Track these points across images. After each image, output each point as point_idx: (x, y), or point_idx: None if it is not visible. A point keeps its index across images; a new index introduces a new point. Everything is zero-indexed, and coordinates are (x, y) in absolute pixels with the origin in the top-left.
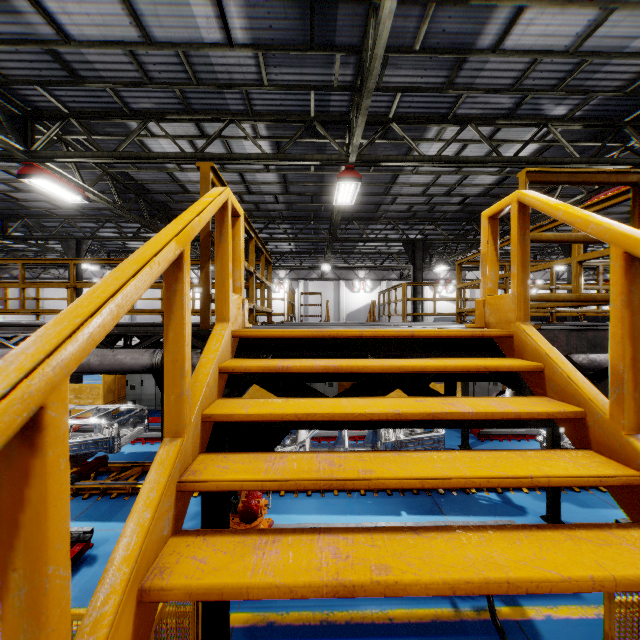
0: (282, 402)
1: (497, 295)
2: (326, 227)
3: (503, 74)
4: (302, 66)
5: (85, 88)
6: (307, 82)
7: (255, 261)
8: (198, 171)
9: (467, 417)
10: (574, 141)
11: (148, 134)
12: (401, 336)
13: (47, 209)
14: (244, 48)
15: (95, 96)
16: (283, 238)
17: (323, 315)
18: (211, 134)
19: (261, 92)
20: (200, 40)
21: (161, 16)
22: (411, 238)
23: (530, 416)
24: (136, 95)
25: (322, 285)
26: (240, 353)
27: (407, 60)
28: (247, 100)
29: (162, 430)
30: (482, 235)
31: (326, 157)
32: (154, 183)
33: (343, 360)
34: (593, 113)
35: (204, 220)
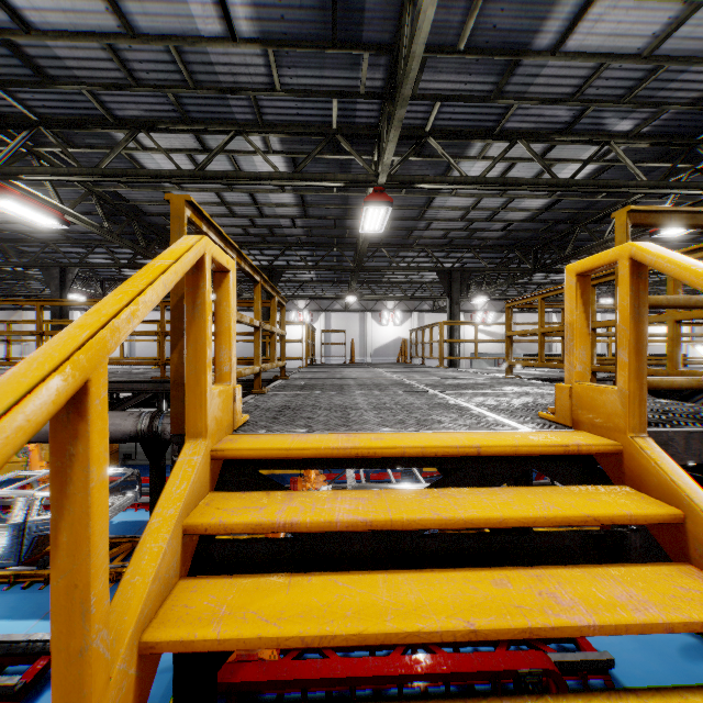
0: (282, 592)
1: (593, 386)
2: (351, 254)
3: (562, 81)
4: (322, 67)
5: (57, 90)
6: (328, 87)
7: (265, 303)
8: (201, 191)
9: (586, 633)
10: (637, 161)
11: (138, 147)
12: (462, 454)
13: (25, 232)
14: (250, 44)
15: (70, 100)
16: (302, 267)
17: (347, 350)
18: (214, 148)
19: (273, 98)
20: (195, 33)
21: (145, 1)
22: (447, 268)
23: (687, 629)
24: (120, 100)
25: (346, 317)
26: (229, 468)
27: (449, 62)
28: (256, 108)
29: (151, 509)
30: (567, 297)
31: (351, 177)
32: (149, 204)
33: (378, 497)
34: (662, 129)
35: (147, 305)
